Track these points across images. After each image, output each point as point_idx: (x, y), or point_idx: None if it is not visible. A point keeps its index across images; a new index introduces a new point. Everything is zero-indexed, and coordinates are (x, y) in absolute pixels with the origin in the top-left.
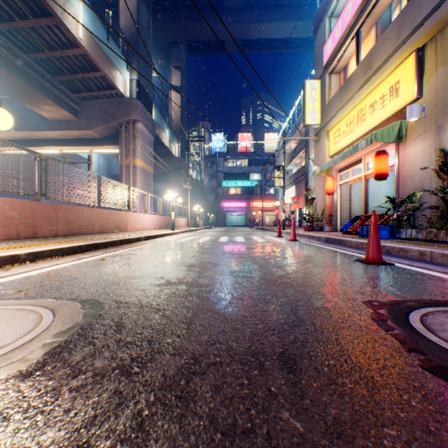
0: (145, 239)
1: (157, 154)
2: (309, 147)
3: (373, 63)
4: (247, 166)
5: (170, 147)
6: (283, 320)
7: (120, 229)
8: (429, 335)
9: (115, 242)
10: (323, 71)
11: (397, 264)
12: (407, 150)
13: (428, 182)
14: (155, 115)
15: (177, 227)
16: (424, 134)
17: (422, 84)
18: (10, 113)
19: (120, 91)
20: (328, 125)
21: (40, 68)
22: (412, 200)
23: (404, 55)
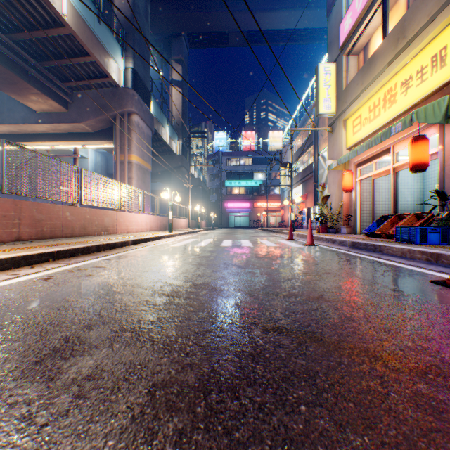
0: (134, 243)
1: (157, 151)
2: (319, 142)
3: (408, 30)
4: (251, 166)
5: (170, 144)
6: None
7: (107, 231)
8: None
9: (87, 248)
10: (339, 52)
11: None
12: None
13: None
14: (153, 109)
15: (177, 228)
16: None
17: None
18: None
19: (113, 79)
20: (346, 113)
21: (22, 52)
22: None
23: None
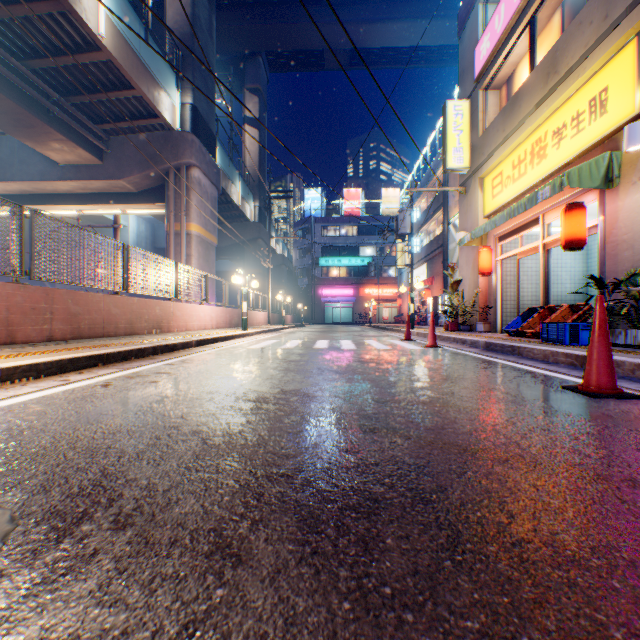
0: (198, 344)
1: (224, 217)
2: (449, 206)
3: (560, 63)
4: (356, 237)
5: (243, 207)
6: (513, 635)
7: (161, 329)
8: None
9: (142, 351)
10: (475, 85)
11: None
12: (620, 201)
13: None
14: (219, 158)
15: (253, 324)
16: None
17: None
18: (3, 155)
19: (165, 120)
20: (483, 168)
21: (42, 84)
22: (635, 281)
23: (618, 44)
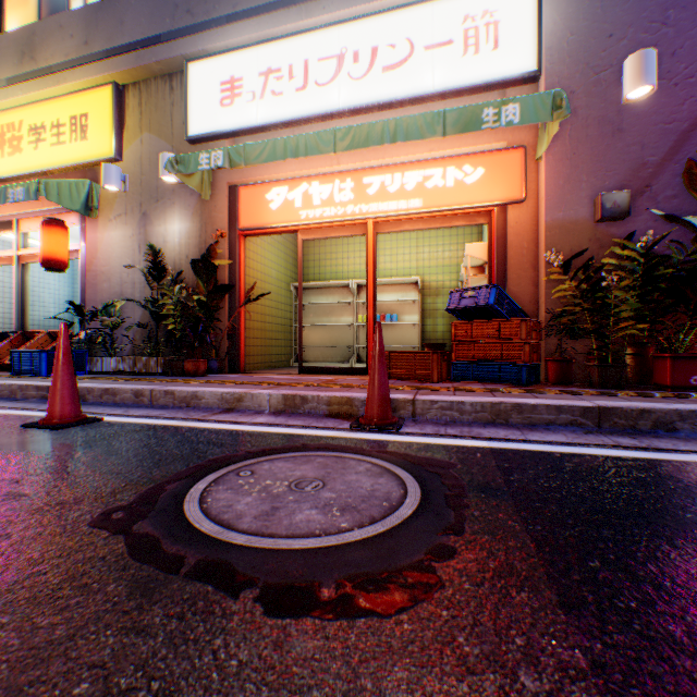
0: None
1: None
2: None
3: (42, 53)
4: None
5: None
6: None
7: None
8: (235, 536)
9: None
10: None
11: (109, 417)
12: (102, 233)
13: (133, 288)
14: None
15: None
16: (128, 216)
17: (125, 142)
18: None
19: None
20: None
21: None
22: (113, 312)
23: (100, 81)
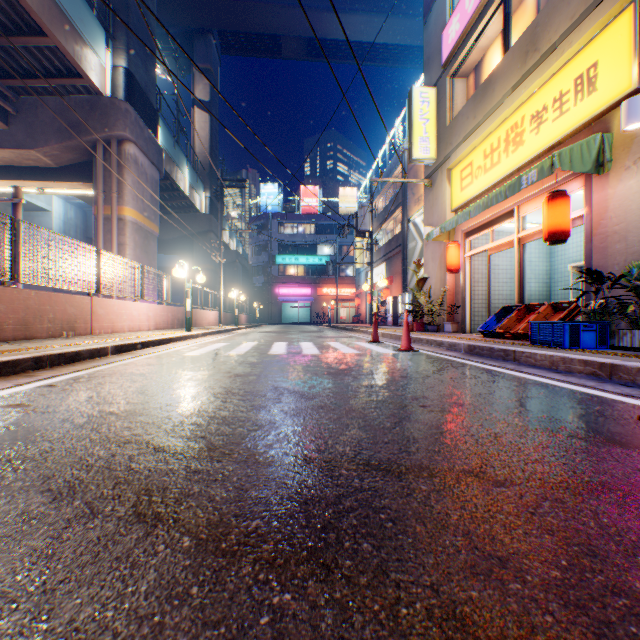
0: (117, 350)
1: (170, 207)
2: (409, 204)
3: (542, 39)
4: (314, 235)
5: (192, 196)
6: None
7: (74, 331)
8: None
9: (12, 365)
10: (442, 72)
11: None
12: (611, 188)
13: None
14: (163, 138)
15: (201, 325)
16: None
17: None
18: None
19: (91, 82)
20: (451, 159)
21: None
22: (639, 275)
23: (611, 13)
